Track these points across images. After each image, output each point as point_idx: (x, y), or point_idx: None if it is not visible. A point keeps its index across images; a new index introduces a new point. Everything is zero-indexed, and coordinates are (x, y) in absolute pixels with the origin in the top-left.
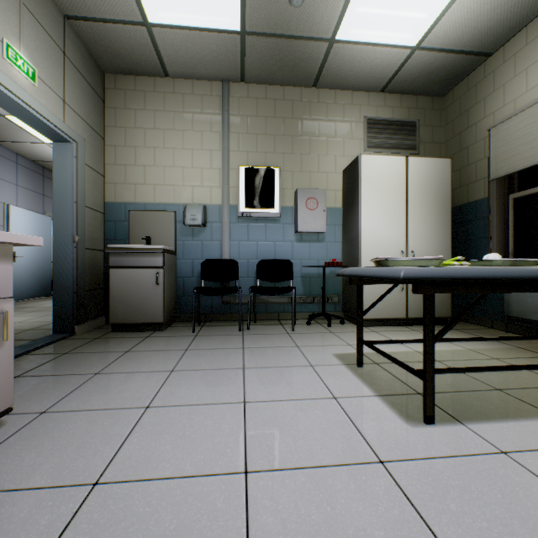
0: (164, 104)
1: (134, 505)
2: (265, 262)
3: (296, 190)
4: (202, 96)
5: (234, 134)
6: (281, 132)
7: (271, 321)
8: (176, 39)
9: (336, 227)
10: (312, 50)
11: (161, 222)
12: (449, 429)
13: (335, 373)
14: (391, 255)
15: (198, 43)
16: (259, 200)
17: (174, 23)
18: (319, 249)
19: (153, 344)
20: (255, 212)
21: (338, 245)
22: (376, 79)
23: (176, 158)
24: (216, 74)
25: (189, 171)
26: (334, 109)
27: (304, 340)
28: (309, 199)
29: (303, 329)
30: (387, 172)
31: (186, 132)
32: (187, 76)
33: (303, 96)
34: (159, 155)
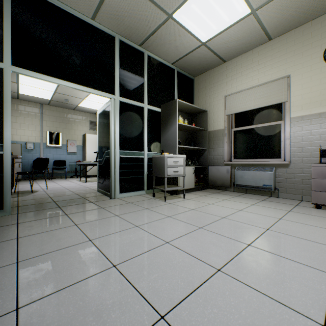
0: (16, 108)
1: (48, 186)
2: (57, 161)
3: (67, 140)
4: (32, 107)
5: (45, 121)
6: (62, 122)
7: (59, 178)
8: (27, 96)
9: (81, 151)
10: (72, 105)
11: (15, 147)
12: (88, 182)
13: (75, 181)
14: (95, 159)
15: (35, 98)
16: (54, 142)
17: (28, 95)
18: (75, 157)
19: (24, 182)
20: (53, 145)
21: (81, 156)
22: (92, 112)
23: (22, 126)
24: (39, 102)
25: (27, 131)
26: (80, 117)
27: (69, 180)
28: (72, 143)
29: (69, 179)
30: (93, 138)
31: (26, 118)
32: (27, 100)
33: (69, 112)
34: (14, 125)
